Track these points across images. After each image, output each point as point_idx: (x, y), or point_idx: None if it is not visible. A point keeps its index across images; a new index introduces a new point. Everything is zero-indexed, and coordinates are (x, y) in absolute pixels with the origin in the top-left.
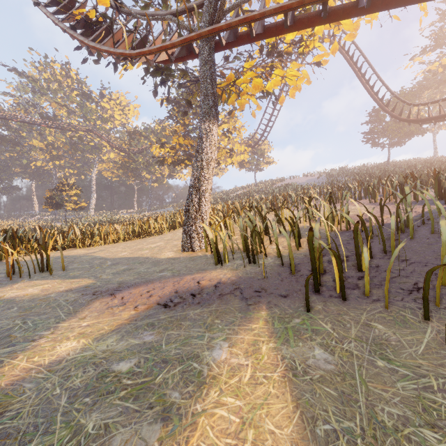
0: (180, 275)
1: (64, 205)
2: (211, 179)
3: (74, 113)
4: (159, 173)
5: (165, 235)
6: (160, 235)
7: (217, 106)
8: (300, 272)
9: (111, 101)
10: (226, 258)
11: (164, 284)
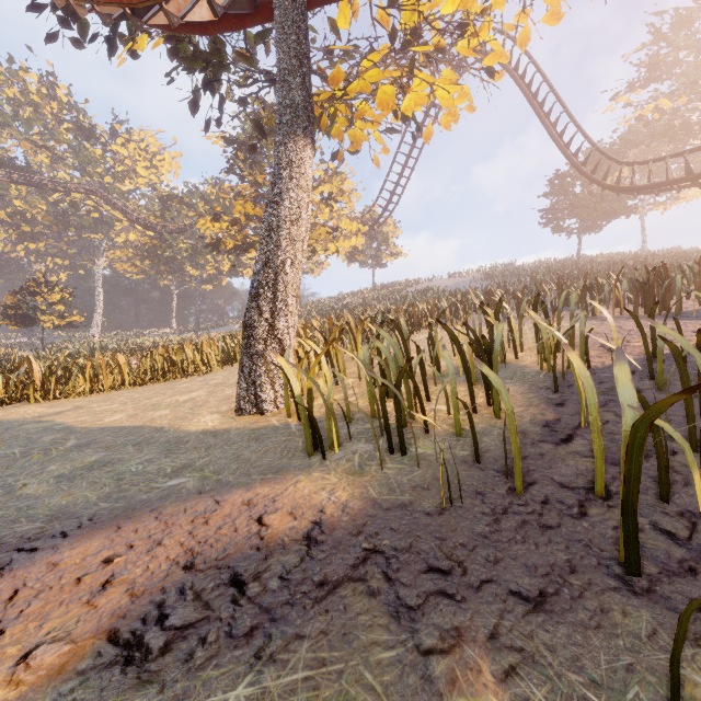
0: (218, 489)
1: (39, 319)
2: (299, 261)
3: (62, 160)
4: (215, 267)
5: (213, 376)
6: (205, 374)
7: (311, 111)
8: (534, 487)
9: (131, 143)
10: (335, 440)
11: (165, 525)
